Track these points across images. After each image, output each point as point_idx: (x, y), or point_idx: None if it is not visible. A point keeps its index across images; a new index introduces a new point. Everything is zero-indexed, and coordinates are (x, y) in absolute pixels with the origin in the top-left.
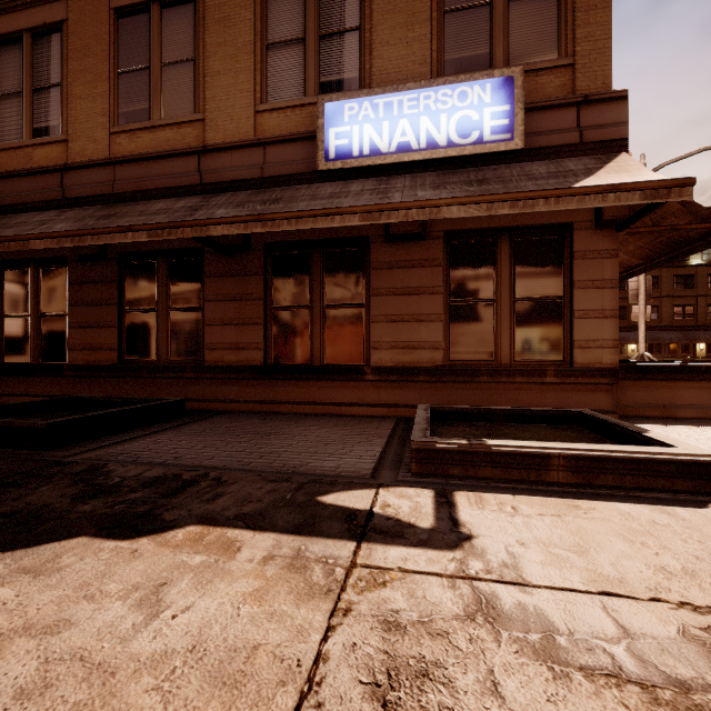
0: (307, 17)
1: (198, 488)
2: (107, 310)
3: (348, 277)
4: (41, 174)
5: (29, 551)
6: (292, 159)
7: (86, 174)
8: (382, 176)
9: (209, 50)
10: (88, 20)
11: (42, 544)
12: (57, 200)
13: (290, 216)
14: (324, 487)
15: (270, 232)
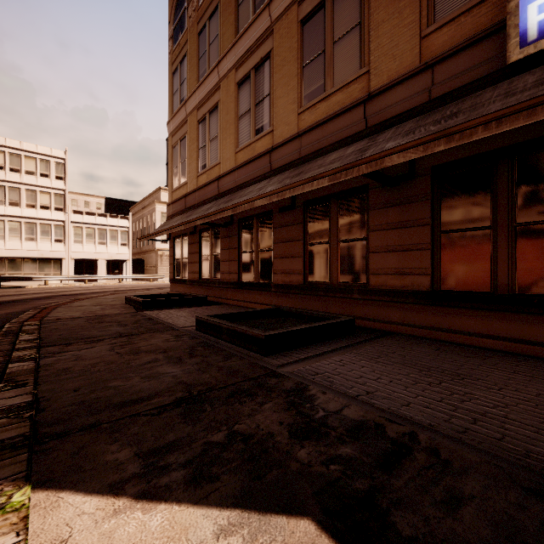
0: None
1: (415, 463)
2: (295, 245)
3: None
4: (259, 158)
5: (261, 521)
6: (468, 67)
7: (283, 150)
8: None
9: (373, 7)
10: (284, 40)
11: (272, 513)
12: (267, 173)
13: (488, 118)
14: None
15: (438, 154)
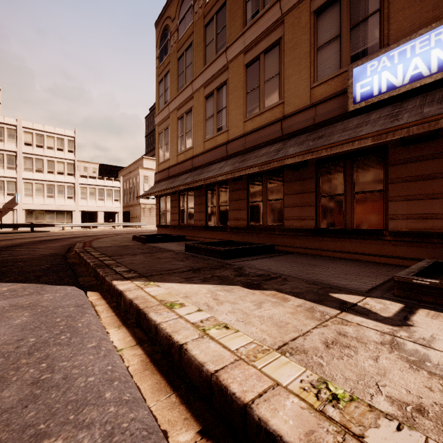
0: (341, 21)
1: (276, 280)
2: (242, 202)
3: (371, 173)
4: (220, 147)
5: (225, 286)
6: (332, 109)
7: (235, 143)
8: (397, 102)
9: (286, 65)
10: (235, 75)
11: (228, 285)
12: (225, 157)
13: (326, 147)
14: (335, 290)
15: None
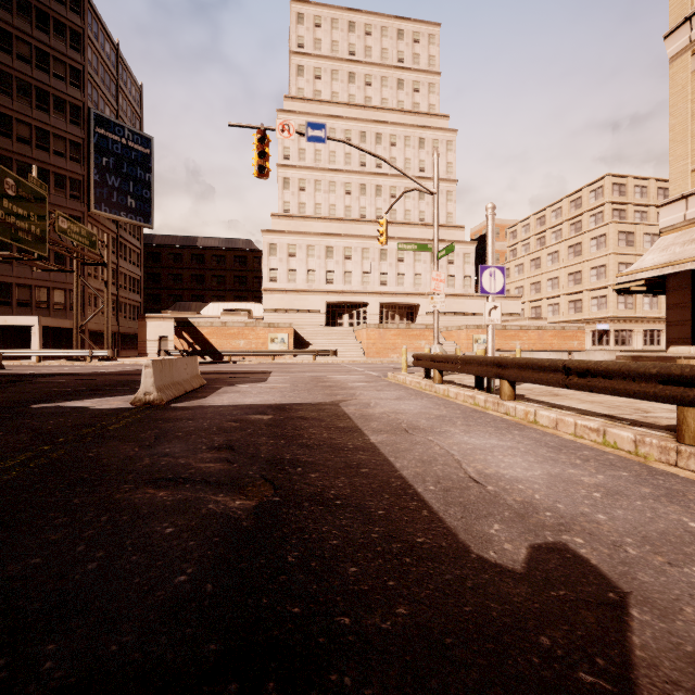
0: None
1: None
2: None
3: None
4: None
5: None
6: None
7: None
8: None
9: None
10: None
11: None
12: None
13: None
14: None
15: None
